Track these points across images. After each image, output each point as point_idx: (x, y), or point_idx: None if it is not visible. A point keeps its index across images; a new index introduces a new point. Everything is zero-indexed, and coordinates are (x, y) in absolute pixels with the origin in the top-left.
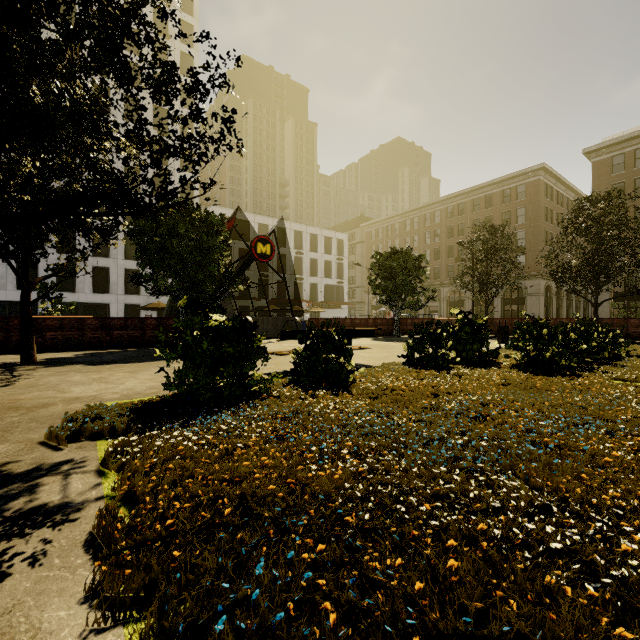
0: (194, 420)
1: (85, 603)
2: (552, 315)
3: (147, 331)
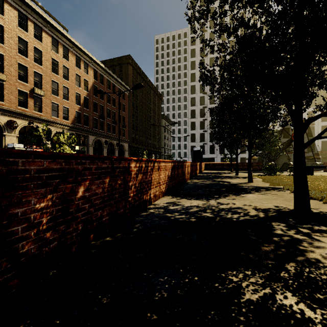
0: (266, 176)
1: (259, 179)
2: None
3: (253, 166)
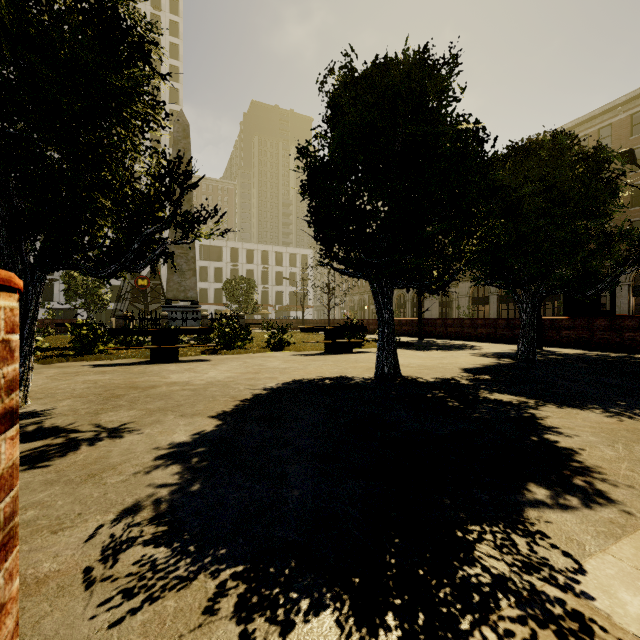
0: None
1: None
2: (453, 316)
3: None
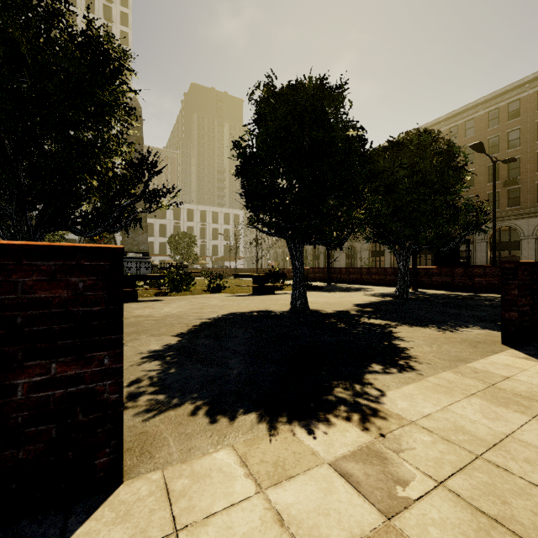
0: None
1: None
2: (357, 266)
3: None
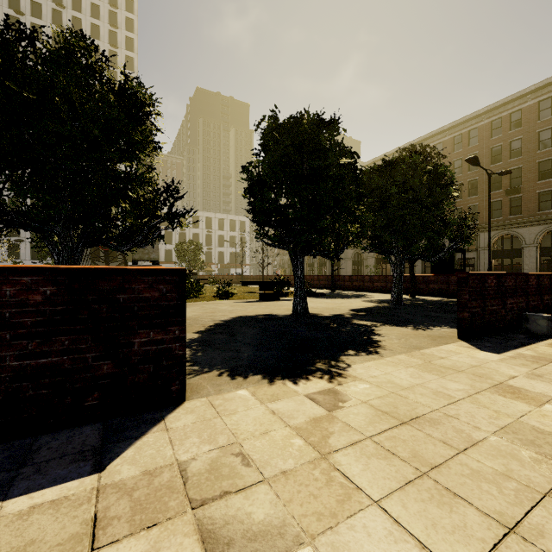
0: None
1: None
2: (363, 273)
3: None
